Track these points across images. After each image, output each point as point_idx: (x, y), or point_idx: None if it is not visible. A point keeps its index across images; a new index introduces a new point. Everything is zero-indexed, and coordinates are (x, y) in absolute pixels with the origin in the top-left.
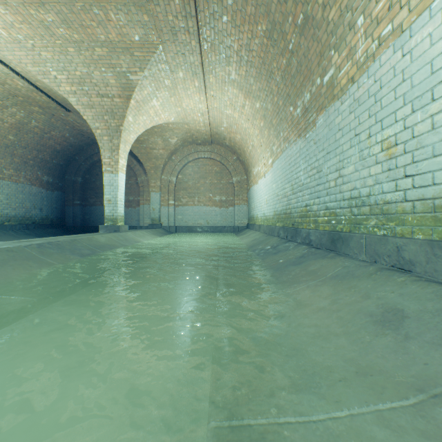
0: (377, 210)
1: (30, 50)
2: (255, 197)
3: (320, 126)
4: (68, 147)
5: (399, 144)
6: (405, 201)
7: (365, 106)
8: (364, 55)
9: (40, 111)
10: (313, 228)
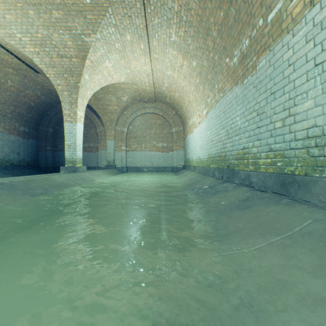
0: None
1: None
2: (191, 144)
3: (262, 67)
4: (41, 104)
5: None
6: None
7: None
8: None
9: (14, 72)
10: (253, 169)
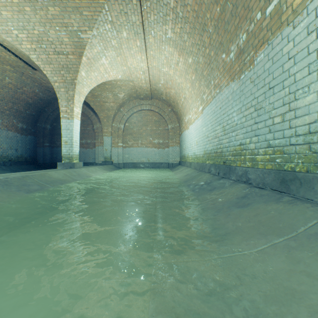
0: None
1: None
2: (186, 140)
3: (260, 62)
4: (38, 101)
5: None
6: None
7: None
8: None
9: (12, 70)
10: (250, 166)
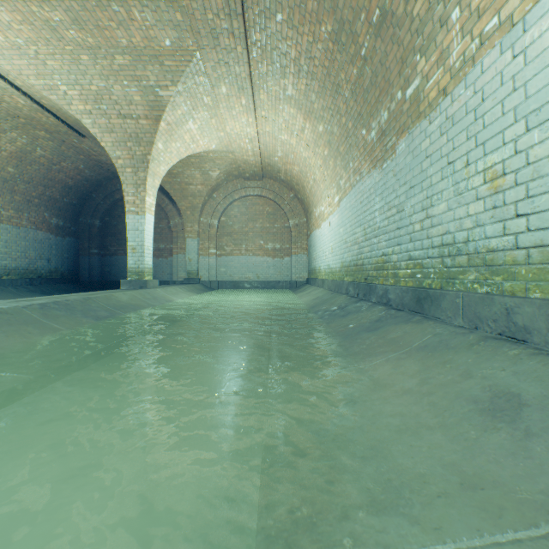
0: (478, 260)
1: (32, 58)
2: (318, 245)
3: (402, 152)
4: (83, 182)
5: (508, 174)
6: (516, 248)
7: (462, 124)
8: (461, 59)
9: (47, 136)
10: (393, 283)
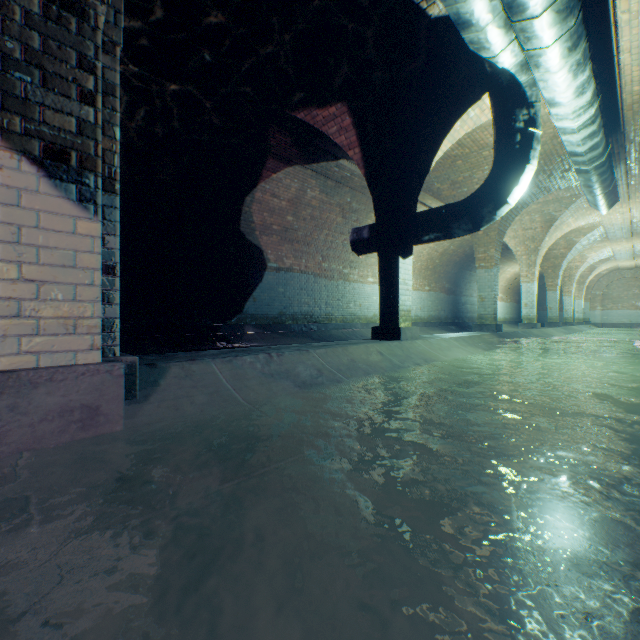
0: None
1: None
2: None
3: None
4: None
5: None
6: None
7: None
8: None
9: None
10: None
